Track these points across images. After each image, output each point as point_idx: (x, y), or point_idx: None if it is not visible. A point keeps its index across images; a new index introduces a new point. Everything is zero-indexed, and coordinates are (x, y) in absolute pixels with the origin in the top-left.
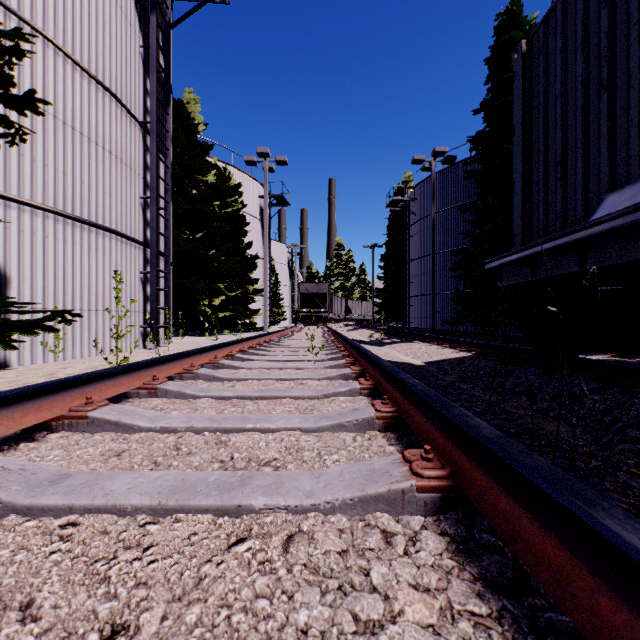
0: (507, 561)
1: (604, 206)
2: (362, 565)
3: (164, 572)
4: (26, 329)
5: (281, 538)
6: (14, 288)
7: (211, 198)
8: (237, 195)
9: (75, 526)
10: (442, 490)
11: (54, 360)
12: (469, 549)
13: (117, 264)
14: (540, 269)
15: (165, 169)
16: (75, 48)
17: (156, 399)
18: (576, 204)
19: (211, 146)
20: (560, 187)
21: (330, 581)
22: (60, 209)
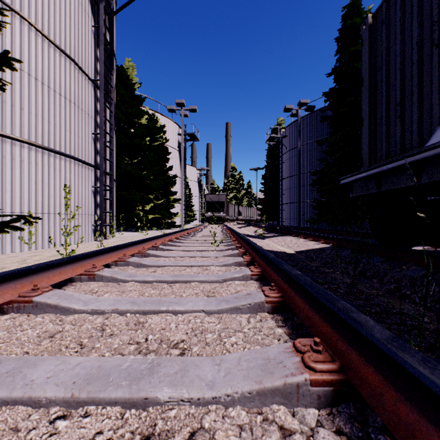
0: None
1: (437, 135)
2: None
3: None
4: None
5: (183, 437)
6: None
7: (144, 135)
8: (162, 133)
9: None
10: (334, 384)
11: (28, 250)
12: None
13: (75, 181)
14: (383, 183)
15: (110, 113)
16: (44, 25)
17: (94, 283)
18: (412, 134)
19: (144, 99)
20: (399, 122)
21: None
22: (33, 141)
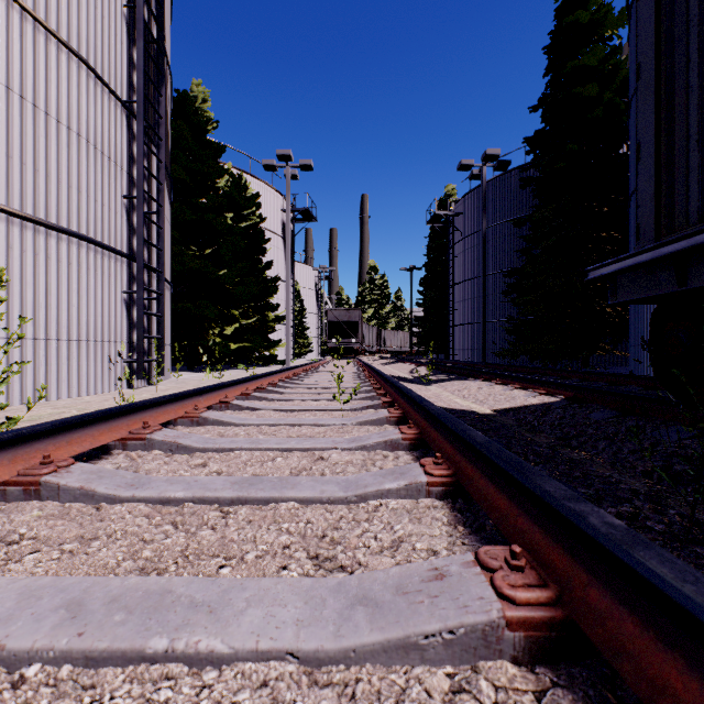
0: None
1: None
2: None
3: None
4: None
5: None
6: None
7: (222, 208)
8: (255, 207)
9: None
10: None
11: None
12: None
13: (89, 280)
14: (697, 273)
15: (158, 164)
16: None
17: (35, 505)
18: None
19: (223, 148)
20: None
21: None
22: (1, 203)
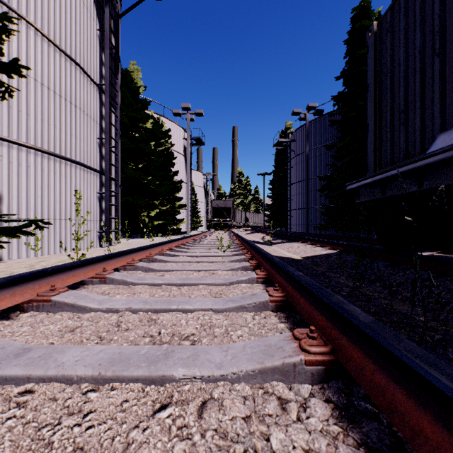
0: (384, 428)
1: (437, 142)
2: (263, 431)
3: (98, 438)
4: (10, 233)
5: (196, 404)
6: (5, 203)
7: (149, 139)
8: (167, 137)
9: (30, 394)
10: (325, 363)
11: (34, 255)
12: (350, 415)
13: (80, 186)
14: (388, 189)
15: (115, 118)
16: (50, 30)
17: (105, 285)
18: (415, 141)
19: (149, 102)
20: (403, 129)
21: (237, 446)
22: (39, 146)
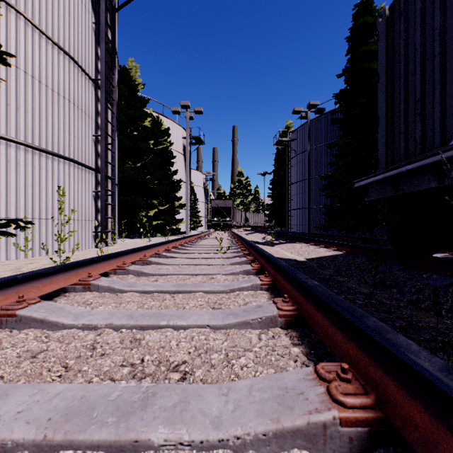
0: None
1: None
2: None
3: None
4: None
5: None
6: None
7: (147, 138)
8: (166, 136)
9: None
10: (369, 424)
11: (24, 257)
12: None
13: (74, 185)
14: (402, 186)
15: (112, 115)
16: (41, 21)
17: (89, 293)
18: (434, 133)
19: (147, 100)
20: (419, 120)
21: None
22: (29, 142)
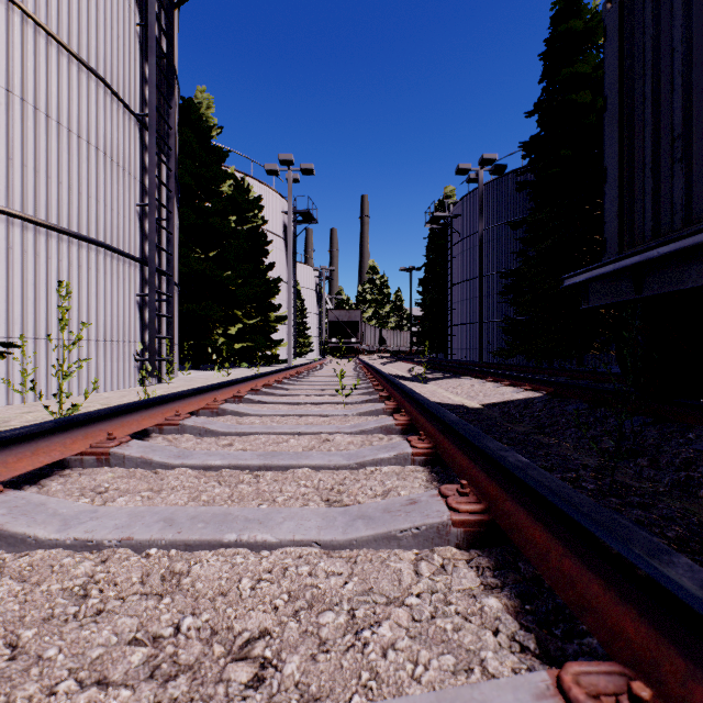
0: None
1: None
2: None
3: None
4: None
5: None
6: None
7: (226, 211)
8: (257, 210)
9: None
10: None
11: (21, 401)
12: None
13: (106, 284)
14: (649, 283)
15: (168, 173)
16: (50, 17)
17: (107, 470)
18: None
19: (227, 153)
20: (681, 170)
21: None
22: (30, 214)
